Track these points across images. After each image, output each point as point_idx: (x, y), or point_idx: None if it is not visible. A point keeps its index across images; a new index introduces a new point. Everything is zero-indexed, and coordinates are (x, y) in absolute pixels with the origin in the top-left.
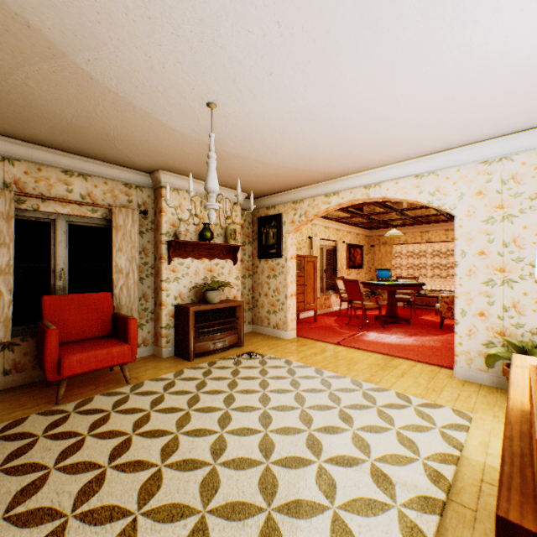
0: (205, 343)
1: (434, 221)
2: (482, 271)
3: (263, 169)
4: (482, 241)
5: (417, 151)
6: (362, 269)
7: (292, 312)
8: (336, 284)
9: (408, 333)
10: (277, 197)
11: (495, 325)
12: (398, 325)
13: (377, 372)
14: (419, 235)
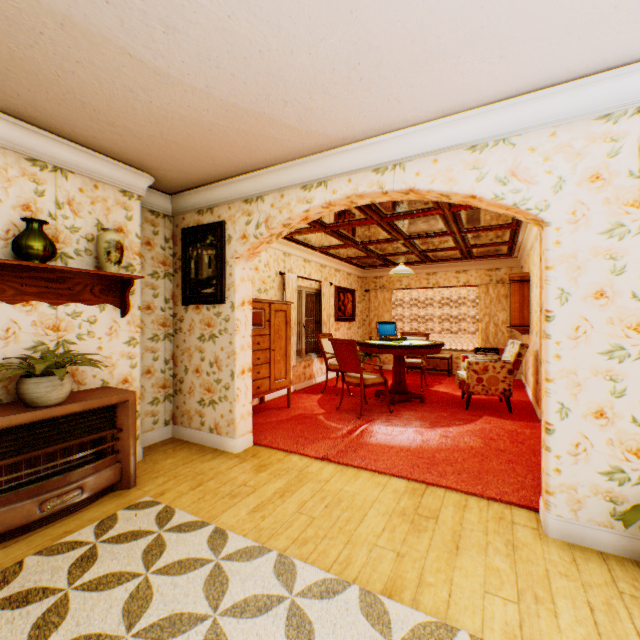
0: (10, 509)
1: (445, 260)
2: (600, 330)
3: (162, 99)
4: (602, 271)
5: (485, 84)
6: (355, 322)
7: (244, 402)
8: (321, 344)
9: (428, 421)
10: (216, 190)
11: (627, 437)
12: (411, 406)
13: (408, 540)
14: (425, 277)
